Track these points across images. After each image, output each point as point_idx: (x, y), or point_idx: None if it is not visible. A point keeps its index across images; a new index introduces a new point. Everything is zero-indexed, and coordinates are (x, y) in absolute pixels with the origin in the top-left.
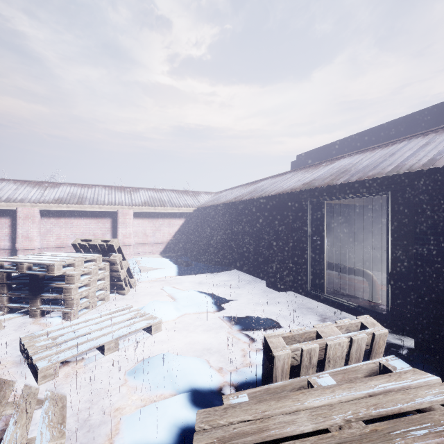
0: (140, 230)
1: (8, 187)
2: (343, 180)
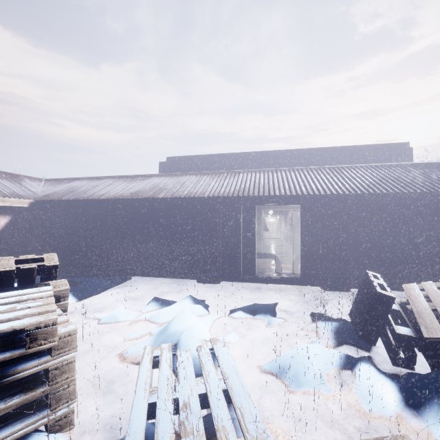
0: None
1: None
2: (278, 193)
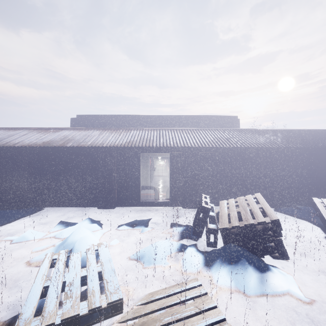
0: None
1: None
2: (155, 145)
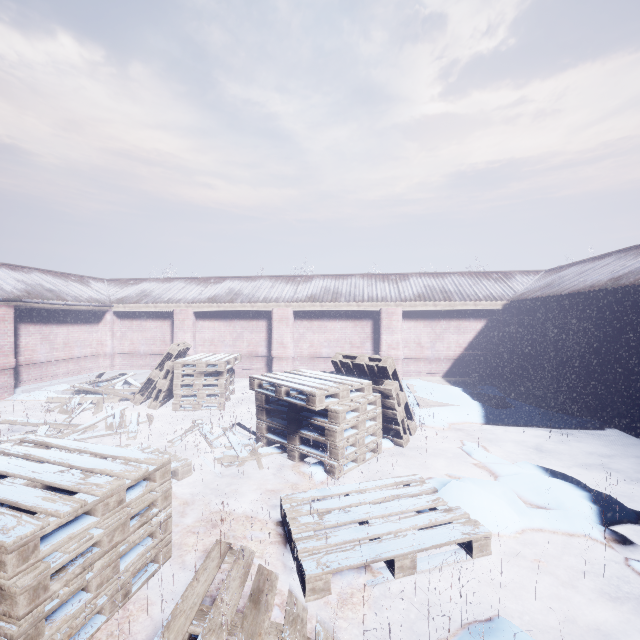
0: (411, 338)
1: (265, 285)
2: None
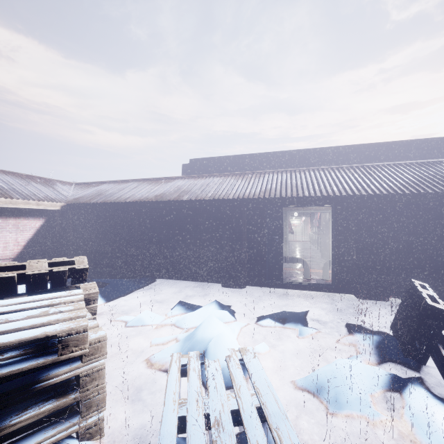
0: None
1: None
2: (307, 194)
